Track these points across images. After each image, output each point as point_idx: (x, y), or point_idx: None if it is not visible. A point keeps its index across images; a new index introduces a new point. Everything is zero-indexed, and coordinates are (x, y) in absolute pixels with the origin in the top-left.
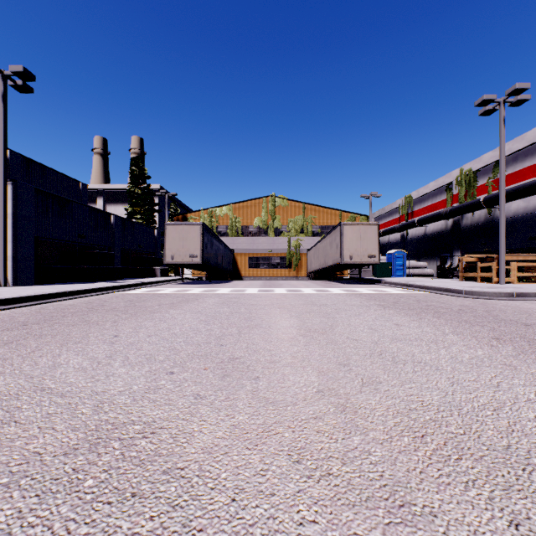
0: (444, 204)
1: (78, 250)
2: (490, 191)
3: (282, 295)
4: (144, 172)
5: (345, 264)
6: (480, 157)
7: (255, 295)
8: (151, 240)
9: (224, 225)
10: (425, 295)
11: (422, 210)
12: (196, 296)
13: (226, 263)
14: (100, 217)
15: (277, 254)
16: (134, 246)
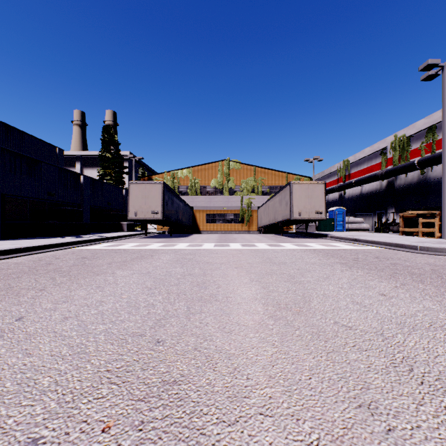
0: (379, 167)
1: (47, 207)
2: (423, 154)
3: (238, 250)
4: (114, 138)
5: (294, 220)
6: (413, 124)
7: (211, 250)
8: (119, 199)
9: (185, 186)
10: (379, 250)
11: (358, 172)
12: (152, 251)
13: (186, 219)
14: (70, 177)
15: (231, 211)
16: (103, 204)
